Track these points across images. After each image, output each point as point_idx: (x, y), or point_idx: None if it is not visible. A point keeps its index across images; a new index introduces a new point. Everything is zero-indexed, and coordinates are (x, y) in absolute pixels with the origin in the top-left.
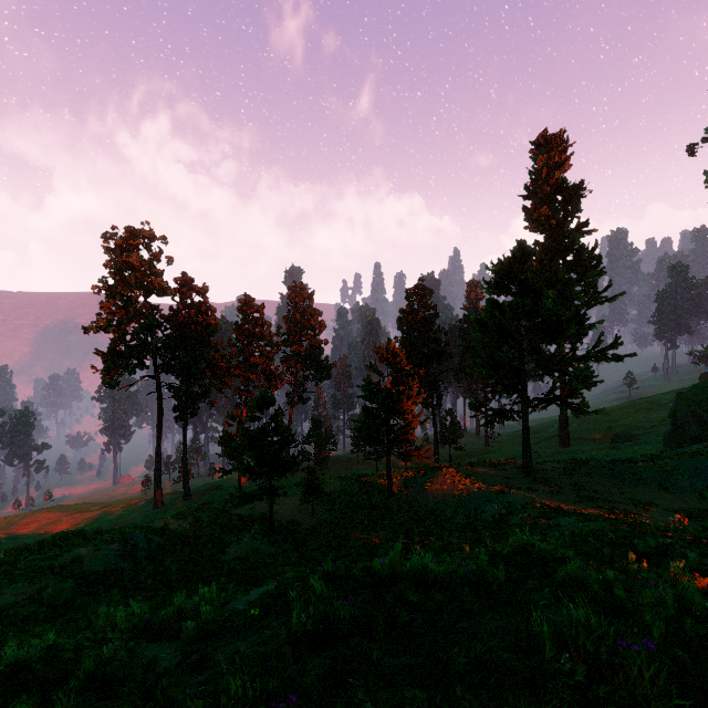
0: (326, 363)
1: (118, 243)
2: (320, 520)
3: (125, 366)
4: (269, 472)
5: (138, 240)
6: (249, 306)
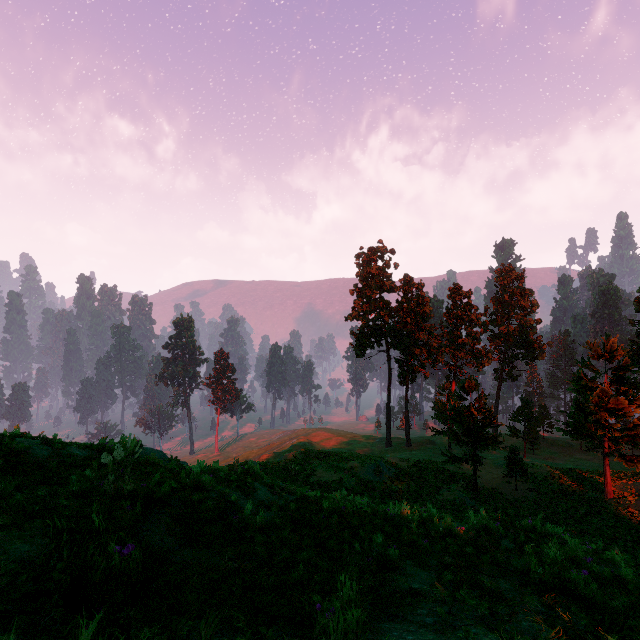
0: (539, 343)
1: (364, 259)
2: (522, 496)
3: (369, 345)
4: (473, 443)
5: (376, 255)
6: (457, 294)
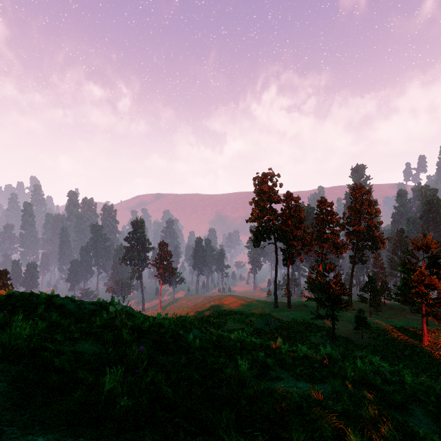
0: (381, 238)
1: (259, 181)
2: (366, 342)
3: (262, 239)
4: (332, 306)
5: (267, 178)
6: (323, 204)
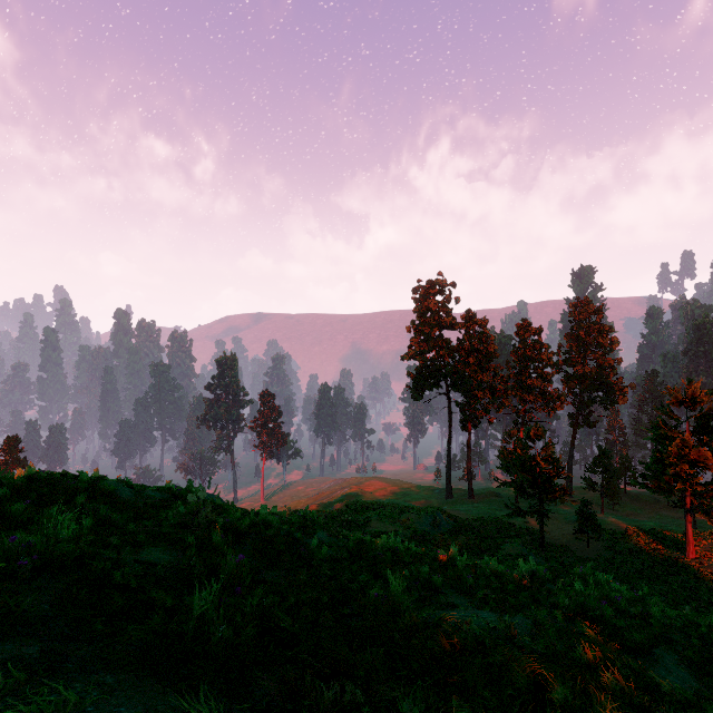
0: (619, 385)
1: (422, 293)
2: (595, 554)
3: (427, 387)
4: (539, 495)
5: (435, 289)
6: (526, 331)
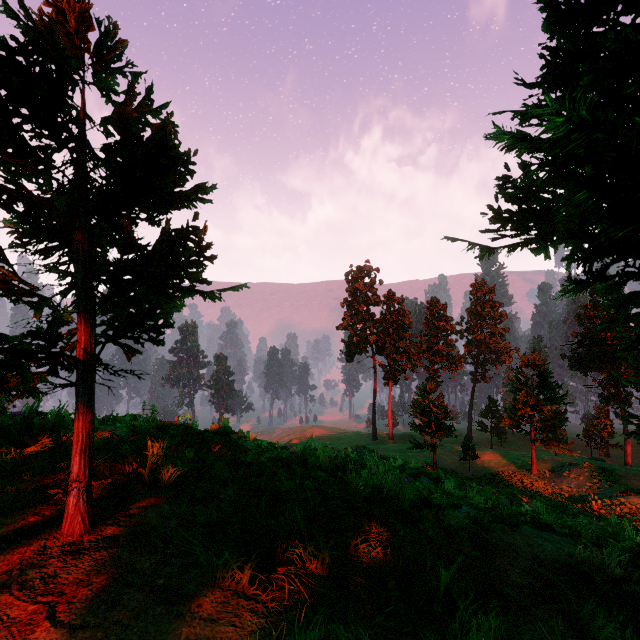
0: (507, 349)
1: (353, 276)
2: (472, 475)
3: (356, 352)
4: (433, 433)
5: (363, 273)
6: (435, 306)
